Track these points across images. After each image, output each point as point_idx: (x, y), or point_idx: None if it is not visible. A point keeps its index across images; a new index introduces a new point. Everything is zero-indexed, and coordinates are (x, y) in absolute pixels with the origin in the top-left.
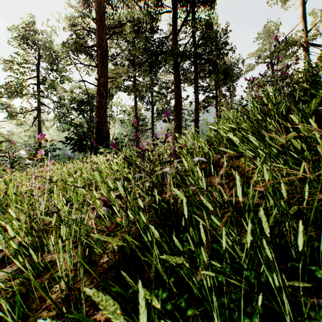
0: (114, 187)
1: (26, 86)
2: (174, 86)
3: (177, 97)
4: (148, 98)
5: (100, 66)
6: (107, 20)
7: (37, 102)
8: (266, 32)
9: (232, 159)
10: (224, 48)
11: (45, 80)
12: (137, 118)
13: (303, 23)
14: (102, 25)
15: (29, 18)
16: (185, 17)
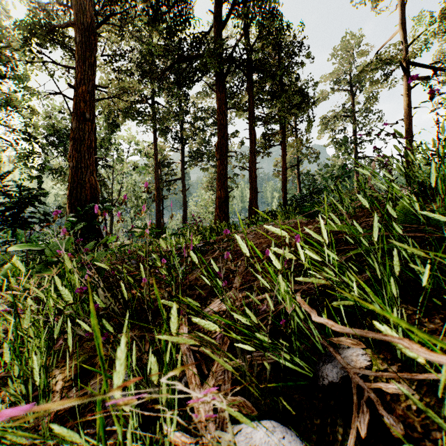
0: None
1: None
2: (217, 111)
3: (221, 130)
4: (176, 132)
5: (80, 62)
6: None
7: None
8: (345, 47)
9: None
10: (295, 54)
11: None
12: (158, 162)
13: (402, 33)
14: None
15: None
16: None
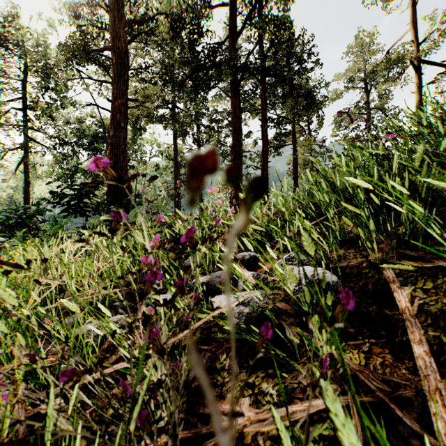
0: (84, 343)
1: (6, 111)
2: (232, 116)
3: (236, 133)
4: (193, 134)
5: (116, 79)
6: (129, 13)
7: (24, 136)
8: (359, 45)
9: (405, 274)
10: (304, 60)
11: (35, 103)
12: (176, 163)
13: (413, 31)
14: (118, 15)
15: (11, 8)
16: (248, 13)
